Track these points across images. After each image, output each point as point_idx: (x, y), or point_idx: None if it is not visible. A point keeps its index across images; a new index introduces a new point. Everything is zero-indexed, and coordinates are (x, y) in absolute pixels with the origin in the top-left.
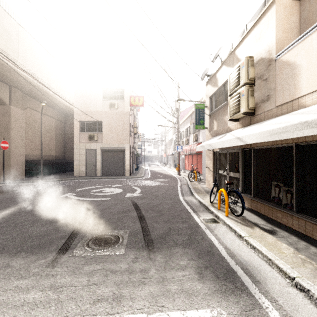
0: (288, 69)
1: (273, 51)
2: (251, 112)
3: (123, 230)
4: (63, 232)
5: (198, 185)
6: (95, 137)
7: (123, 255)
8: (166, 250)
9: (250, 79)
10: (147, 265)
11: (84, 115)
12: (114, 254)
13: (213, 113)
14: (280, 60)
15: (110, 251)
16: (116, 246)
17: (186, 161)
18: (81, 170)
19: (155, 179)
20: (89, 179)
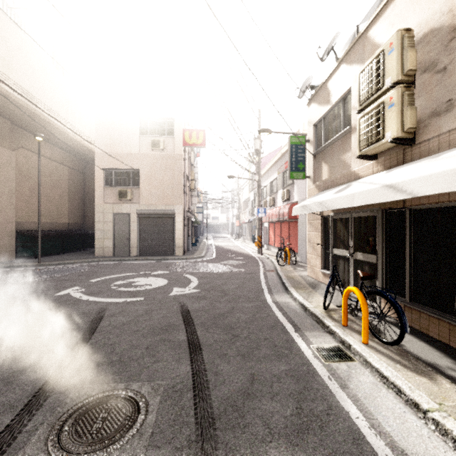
0: None
1: None
2: (407, 137)
3: (151, 380)
4: (20, 388)
5: (294, 272)
6: (129, 194)
7: None
8: None
9: (408, 72)
10: None
11: (112, 160)
12: None
13: (321, 151)
14: None
15: None
16: (125, 441)
17: (271, 232)
18: (106, 246)
19: (222, 261)
20: (118, 260)
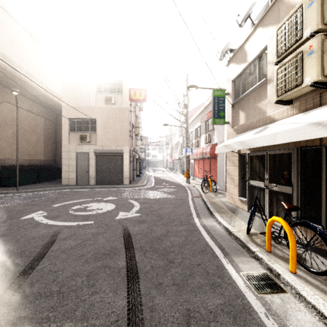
0: None
1: None
2: (326, 81)
3: (86, 319)
4: None
5: (215, 198)
6: (88, 138)
7: None
8: None
9: None
10: None
11: (75, 111)
12: None
13: (239, 101)
14: None
15: None
16: None
17: (196, 166)
18: (71, 177)
19: (159, 189)
20: (79, 188)
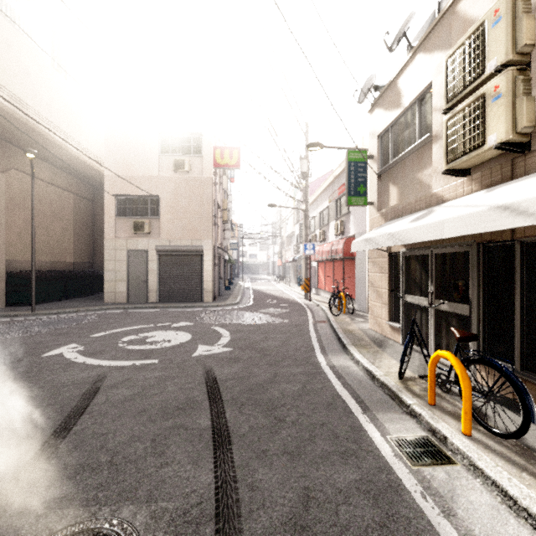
0: None
1: None
2: (520, 141)
3: (153, 501)
4: None
5: (352, 324)
6: (146, 226)
7: None
8: None
9: (523, 48)
10: None
11: (125, 184)
12: None
13: (389, 169)
14: None
15: None
16: None
17: (321, 273)
18: (118, 290)
19: (262, 309)
20: (133, 308)
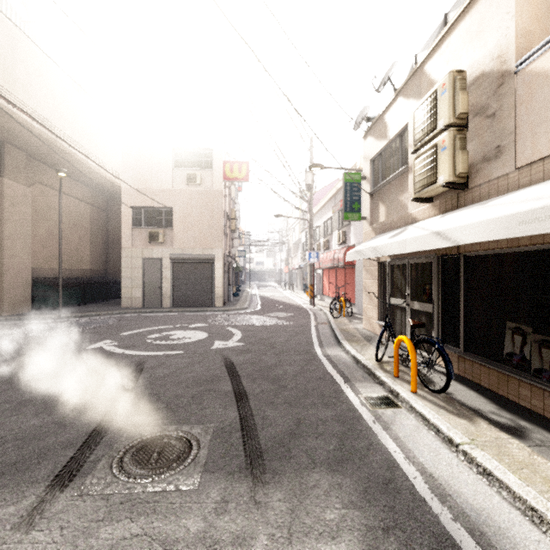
0: (546, 88)
1: (510, 54)
2: (460, 182)
3: (200, 424)
4: (75, 430)
5: (349, 325)
6: (161, 236)
7: (196, 492)
8: (291, 479)
9: (460, 115)
10: (250, 523)
11: (141, 197)
12: (176, 491)
13: (378, 190)
14: (527, 72)
15: (167, 482)
16: (181, 468)
17: (325, 279)
18: (135, 296)
19: (269, 313)
20: (149, 312)
